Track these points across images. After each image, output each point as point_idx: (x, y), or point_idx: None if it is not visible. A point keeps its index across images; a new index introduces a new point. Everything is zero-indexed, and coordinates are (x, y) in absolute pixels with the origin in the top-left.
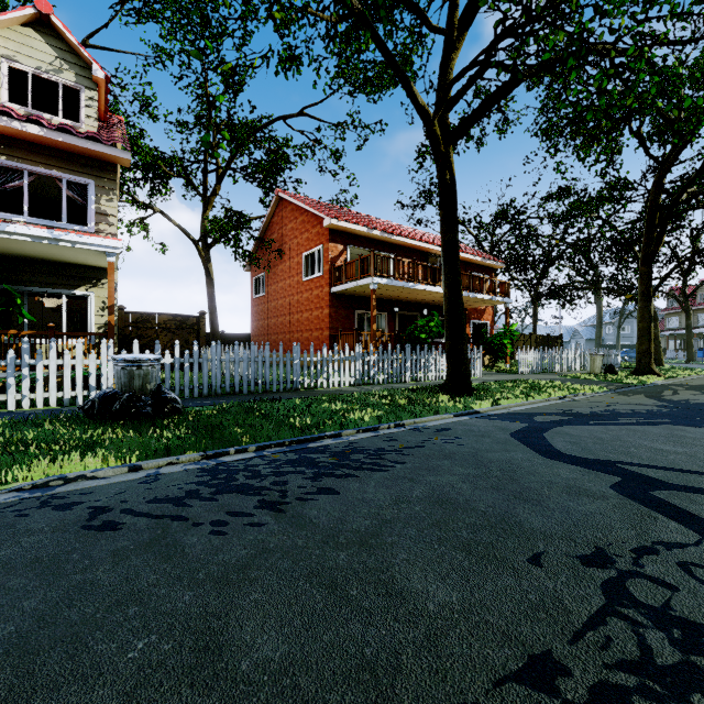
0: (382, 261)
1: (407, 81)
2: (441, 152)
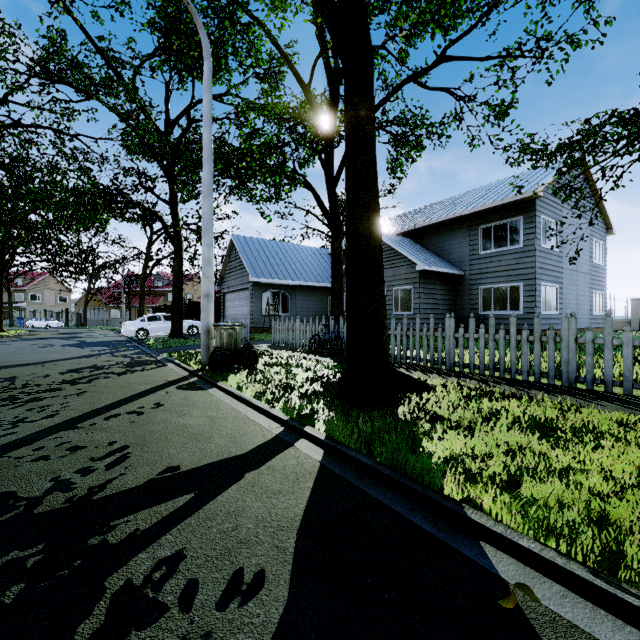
0: None
1: None
2: None
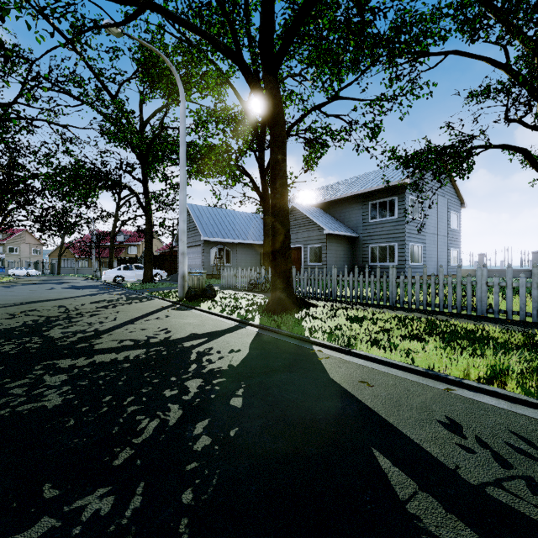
0: None
1: None
2: None
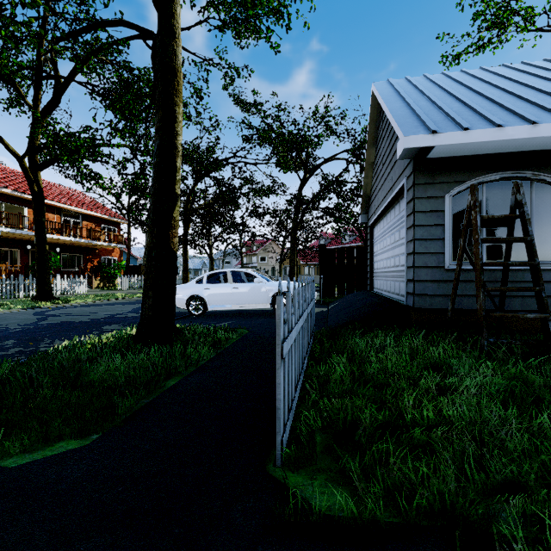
0: (6, 216)
1: (0, 138)
2: (29, 176)
